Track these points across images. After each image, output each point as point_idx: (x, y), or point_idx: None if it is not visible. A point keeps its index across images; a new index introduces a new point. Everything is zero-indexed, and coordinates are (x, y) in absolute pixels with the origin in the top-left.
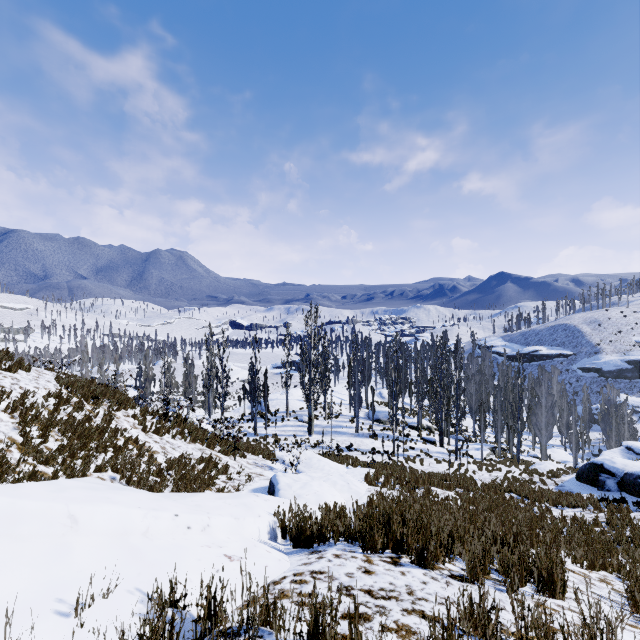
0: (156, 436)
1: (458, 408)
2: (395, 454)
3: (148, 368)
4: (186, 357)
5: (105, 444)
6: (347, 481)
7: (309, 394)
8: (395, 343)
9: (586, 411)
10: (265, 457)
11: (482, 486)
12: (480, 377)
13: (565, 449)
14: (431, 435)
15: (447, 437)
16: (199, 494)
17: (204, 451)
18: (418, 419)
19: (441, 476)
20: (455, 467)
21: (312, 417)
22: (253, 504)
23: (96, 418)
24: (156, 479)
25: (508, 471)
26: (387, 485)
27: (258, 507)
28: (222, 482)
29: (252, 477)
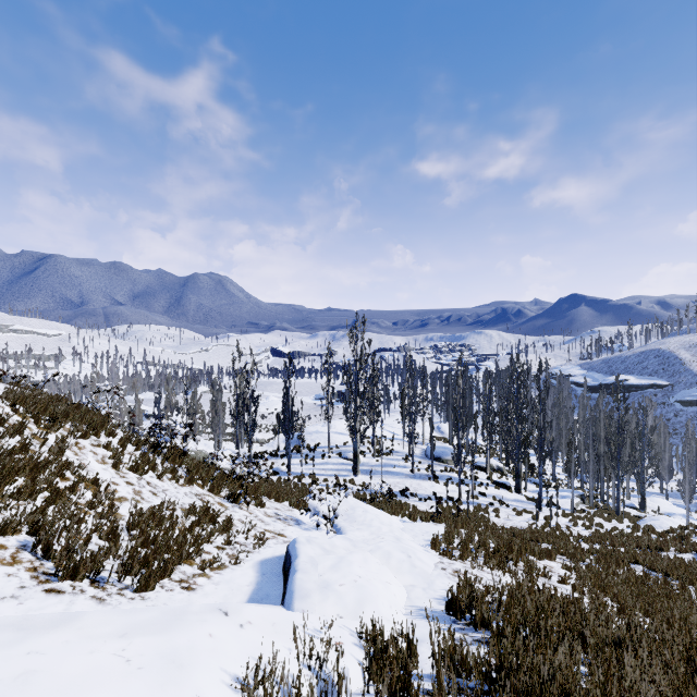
0: (133, 475)
1: (542, 445)
2: (462, 501)
3: (170, 394)
4: (213, 382)
5: (34, 487)
6: (407, 552)
7: (354, 425)
8: (459, 365)
9: (692, 452)
10: (292, 505)
11: (596, 554)
12: (559, 410)
13: (667, 498)
14: (503, 478)
15: (523, 481)
16: (81, 618)
17: (203, 497)
18: (487, 458)
19: (530, 535)
20: (541, 520)
21: (358, 453)
22: (199, 650)
23: (42, 448)
24: (104, 545)
25: (613, 528)
26: (467, 556)
27: (209, 660)
28: (215, 548)
29: (266, 538)
